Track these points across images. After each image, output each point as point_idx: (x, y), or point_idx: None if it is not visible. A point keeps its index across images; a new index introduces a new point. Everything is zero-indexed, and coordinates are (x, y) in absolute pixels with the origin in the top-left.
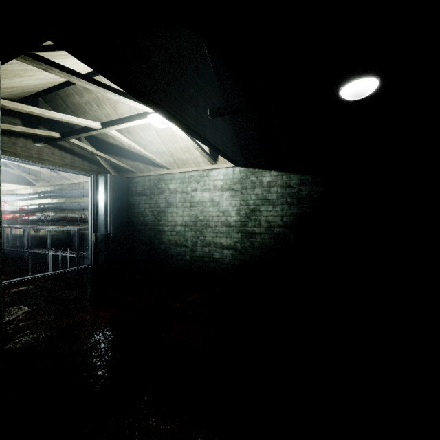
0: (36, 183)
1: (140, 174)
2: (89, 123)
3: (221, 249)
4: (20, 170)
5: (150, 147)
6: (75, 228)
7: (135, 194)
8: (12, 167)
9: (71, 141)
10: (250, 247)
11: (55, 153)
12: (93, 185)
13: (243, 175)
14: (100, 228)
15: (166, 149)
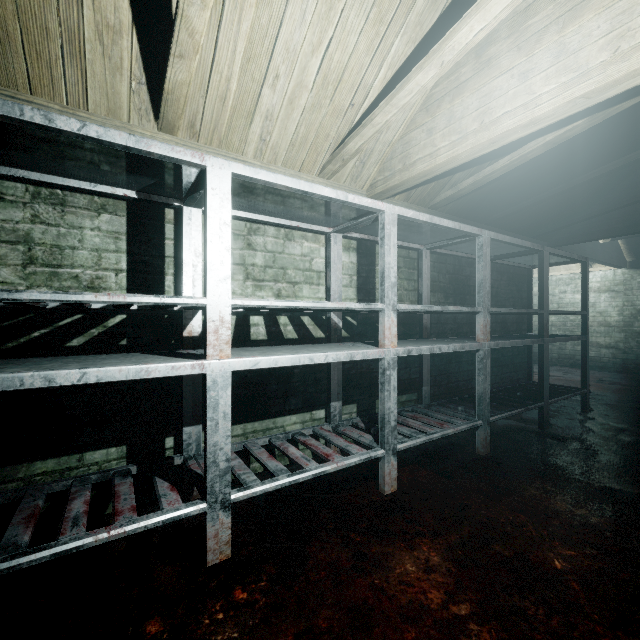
0: None
1: None
2: None
3: (598, 348)
4: None
5: None
6: None
7: None
8: None
9: None
10: (637, 347)
11: None
12: None
13: (627, 277)
14: None
15: None
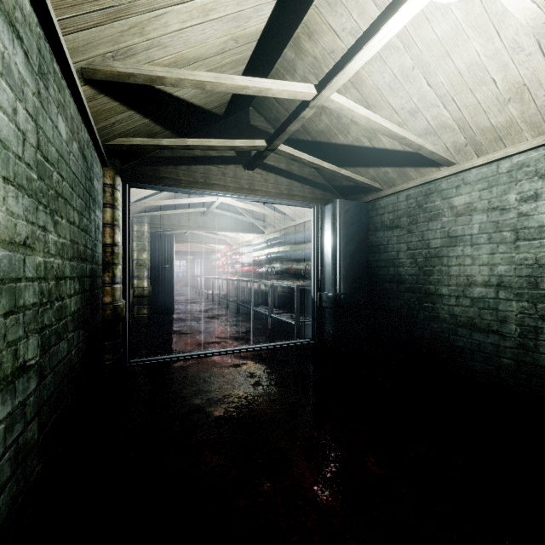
0: (265, 231)
1: (389, 190)
2: (294, 88)
3: None
4: (250, 217)
5: (412, 125)
6: (294, 284)
7: (379, 229)
8: (245, 215)
9: (281, 151)
10: None
11: (268, 180)
12: (317, 221)
13: None
14: (325, 285)
15: (448, 116)
